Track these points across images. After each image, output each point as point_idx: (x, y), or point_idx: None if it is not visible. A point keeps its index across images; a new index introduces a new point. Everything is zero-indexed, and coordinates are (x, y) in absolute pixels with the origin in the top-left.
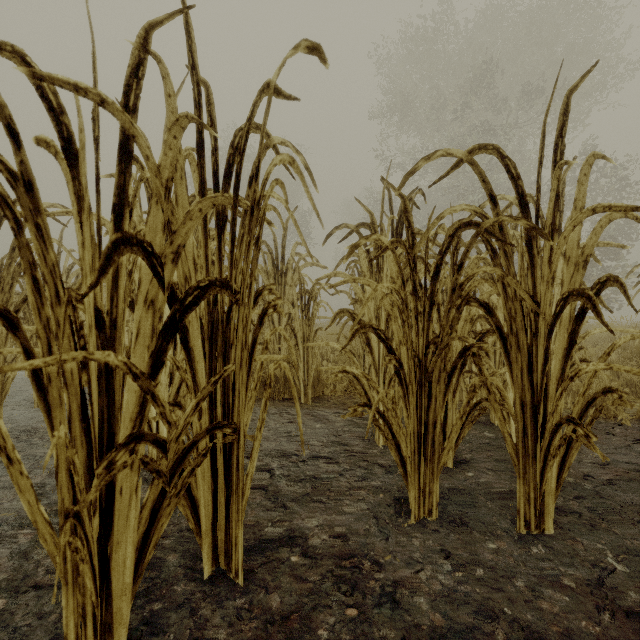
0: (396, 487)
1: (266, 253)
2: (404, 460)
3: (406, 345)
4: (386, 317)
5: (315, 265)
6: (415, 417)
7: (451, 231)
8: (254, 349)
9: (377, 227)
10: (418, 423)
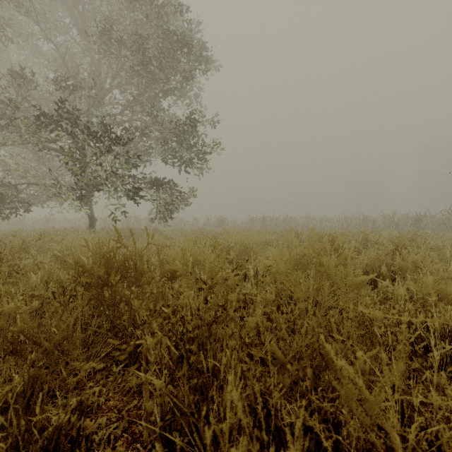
0: None
1: None
2: None
3: None
4: None
5: None
6: None
7: None
8: None
9: None
10: None
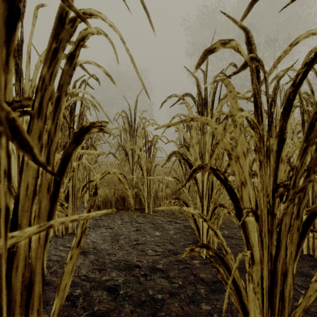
0: (228, 314)
1: (124, 117)
2: (246, 308)
3: (262, 191)
4: (210, 157)
5: (155, 124)
6: (266, 272)
7: (307, 58)
8: (6, 230)
9: (201, 88)
10: (268, 277)
